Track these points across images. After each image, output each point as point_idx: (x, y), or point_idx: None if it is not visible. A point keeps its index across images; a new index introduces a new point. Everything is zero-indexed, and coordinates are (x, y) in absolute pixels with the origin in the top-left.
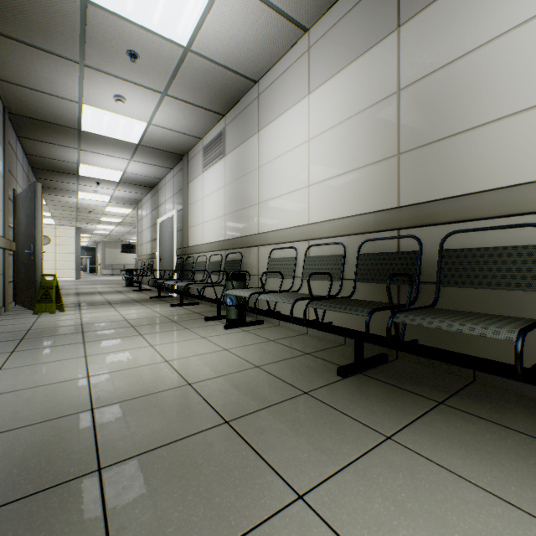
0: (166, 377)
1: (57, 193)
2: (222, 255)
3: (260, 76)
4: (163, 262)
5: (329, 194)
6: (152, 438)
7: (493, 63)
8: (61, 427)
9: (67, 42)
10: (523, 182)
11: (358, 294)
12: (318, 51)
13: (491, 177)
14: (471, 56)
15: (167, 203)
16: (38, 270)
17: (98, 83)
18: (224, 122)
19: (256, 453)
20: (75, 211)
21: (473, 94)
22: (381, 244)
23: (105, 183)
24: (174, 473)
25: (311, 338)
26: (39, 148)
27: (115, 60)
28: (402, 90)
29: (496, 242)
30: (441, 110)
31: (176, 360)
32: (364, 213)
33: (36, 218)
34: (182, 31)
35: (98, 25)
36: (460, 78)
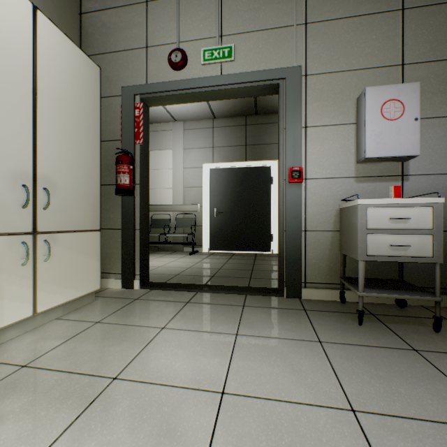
0: None
1: None
2: None
3: None
4: None
5: None
6: None
7: (162, 175)
8: None
9: None
10: (167, 205)
11: None
12: None
13: (162, 202)
14: (158, 170)
15: None
16: None
17: None
18: None
19: None
20: None
21: (159, 180)
22: None
23: None
24: None
25: None
26: None
27: None
28: None
29: (163, 217)
30: (152, 181)
31: None
32: None
33: None
34: None
35: None
36: (156, 175)
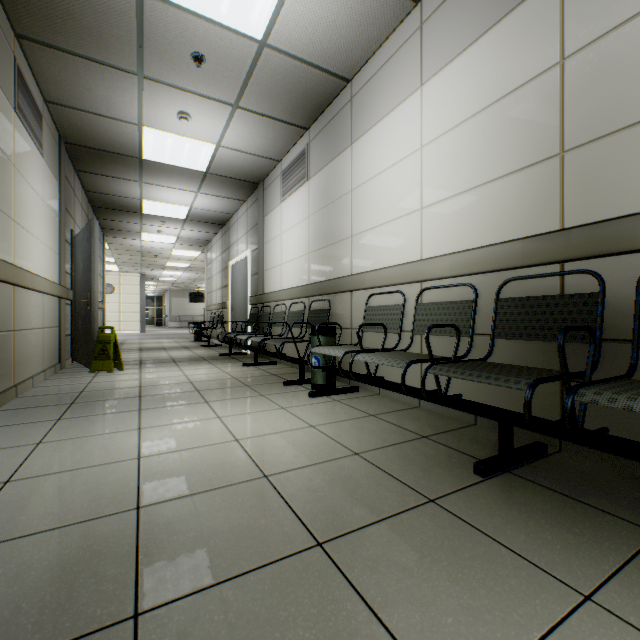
0: (235, 463)
1: (119, 235)
2: (305, 303)
3: (353, 72)
4: (235, 313)
5: (451, 218)
6: (213, 564)
7: None
8: (95, 535)
9: (123, 49)
10: None
11: (496, 355)
12: (435, 26)
13: None
14: None
15: (240, 243)
16: (94, 322)
17: (159, 98)
18: (307, 138)
19: (369, 608)
20: (140, 255)
21: None
22: (533, 284)
23: (170, 222)
24: (243, 636)
25: (426, 414)
26: (99, 183)
27: (177, 67)
28: (568, 58)
29: None
30: (638, 77)
31: (248, 439)
32: (506, 240)
33: (93, 261)
34: (257, 19)
35: (157, 23)
36: None
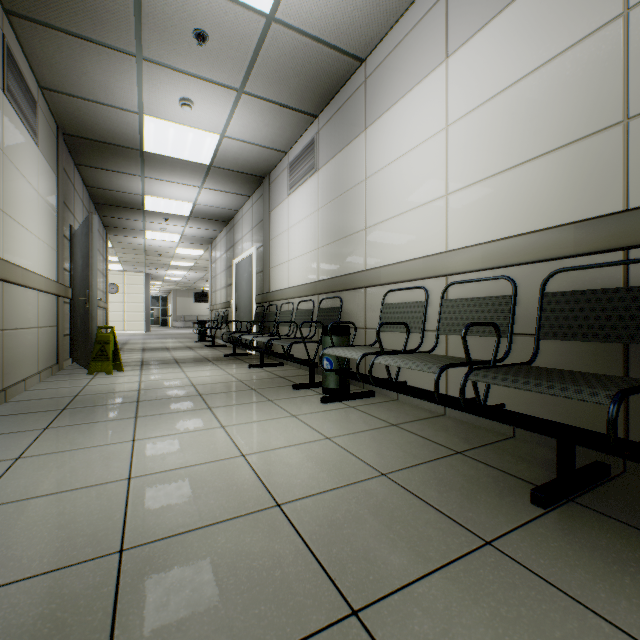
0: (241, 487)
1: (123, 233)
2: (314, 301)
3: (368, 51)
4: (240, 312)
5: (483, 203)
6: None
7: None
8: (62, 593)
9: (120, 26)
10: None
11: (540, 358)
12: None
13: None
14: None
15: (245, 240)
16: (93, 321)
17: (160, 83)
18: (316, 126)
19: None
20: (143, 254)
21: None
22: (587, 275)
23: (173, 219)
24: None
25: (455, 424)
26: (100, 178)
27: (178, 47)
28: (635, 6)
29: None
30: None
31: (256, 454)
32: (554, 225)
33: (91, 257)
34: None
35: None
36: None
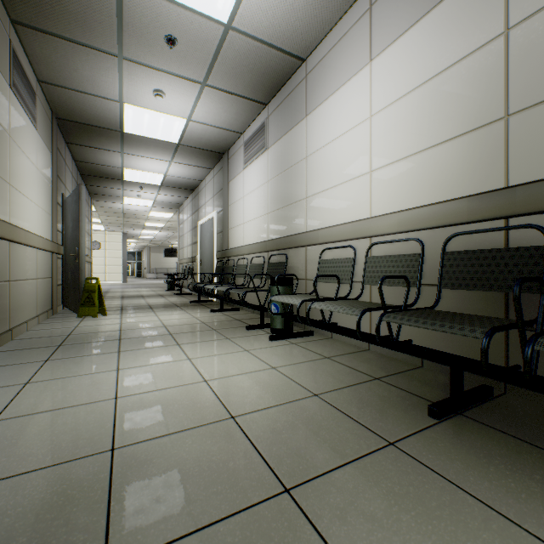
0: (204, 404)
1: (105, 199)
2: (264, 257)
3: (308, 52)
4: (203, 266)
5: (399, 179)
6: (183, 512)
7: None
8: (70, 478)
9: (105, 32)
10: None
11: (442, 304)
12: (383, 6)
13: None
14: None
15: (207, 205)
16: (81, 274)
17: (137, 77)
18: (266, 112)
19: None
20: (122, 217)
21: None
22: (478, 238)
23: (147, 188)
24: None
25: (376, 357)
26: (86, 154)
27: (153, 49)
28: (513, 27)
29: None
30: None
31: (216, 380)
32: (452, 198)
33: (80, 221)
34: (223, 4)
35: (134, 8)
36: None
